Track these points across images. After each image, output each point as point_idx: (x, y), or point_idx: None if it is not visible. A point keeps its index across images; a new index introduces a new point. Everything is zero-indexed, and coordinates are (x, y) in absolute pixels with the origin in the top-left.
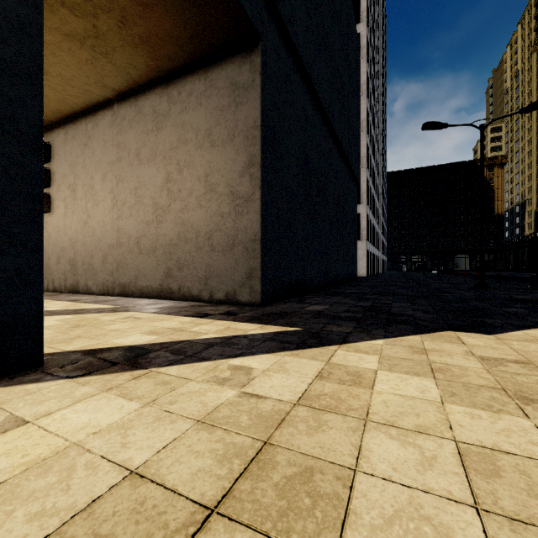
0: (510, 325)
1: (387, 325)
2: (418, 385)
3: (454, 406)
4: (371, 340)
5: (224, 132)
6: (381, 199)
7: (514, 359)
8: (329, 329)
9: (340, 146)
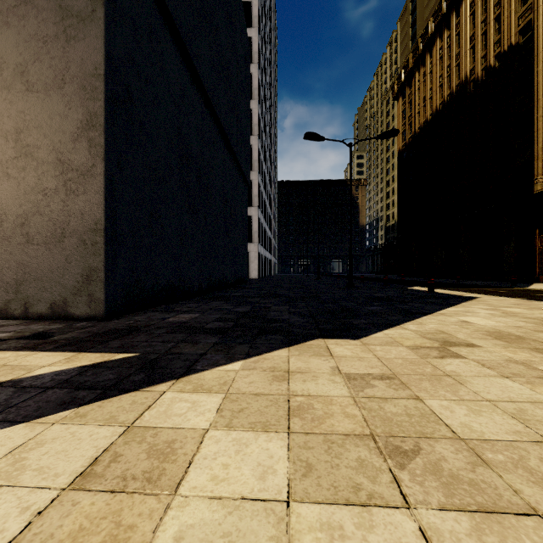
0: (373, 326)
1: (255, 337)
2: (260, 457)
3: (305, 508)
4: (226, 363)
5: (48, 73)
6: (272, 205)
7: (380, 373)
8: (178, 351)
9: (228, 140)
